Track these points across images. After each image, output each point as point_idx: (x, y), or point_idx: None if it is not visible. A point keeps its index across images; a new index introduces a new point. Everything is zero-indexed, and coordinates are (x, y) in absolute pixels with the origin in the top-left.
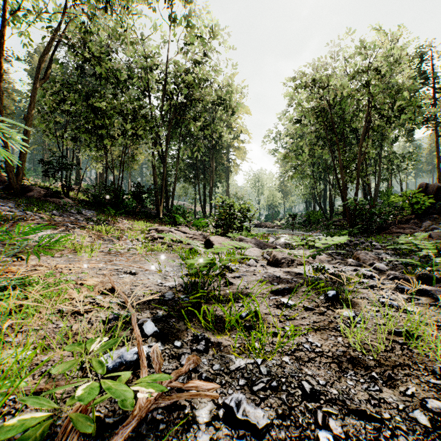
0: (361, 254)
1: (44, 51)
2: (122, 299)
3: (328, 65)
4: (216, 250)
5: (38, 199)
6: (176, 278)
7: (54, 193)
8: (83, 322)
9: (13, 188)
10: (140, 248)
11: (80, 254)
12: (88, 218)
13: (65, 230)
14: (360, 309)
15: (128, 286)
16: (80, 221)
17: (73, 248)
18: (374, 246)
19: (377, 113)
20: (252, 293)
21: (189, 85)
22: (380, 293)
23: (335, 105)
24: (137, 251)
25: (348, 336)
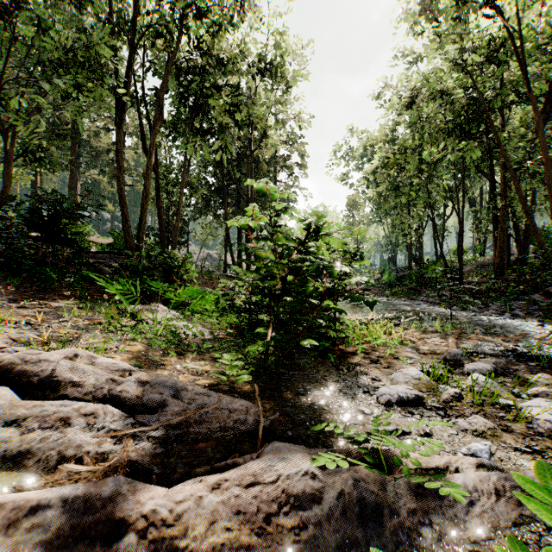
0: None
1: None
2: None
3: None
4: None
5: None
6: None
7: None
8: None
9: None
10: None
11: None
12: None
13: None
14: None
15: None
16: None
17: None
18: None
19: None
20: None
21: None
22: None
23: (498, 47)
24: None
25: None
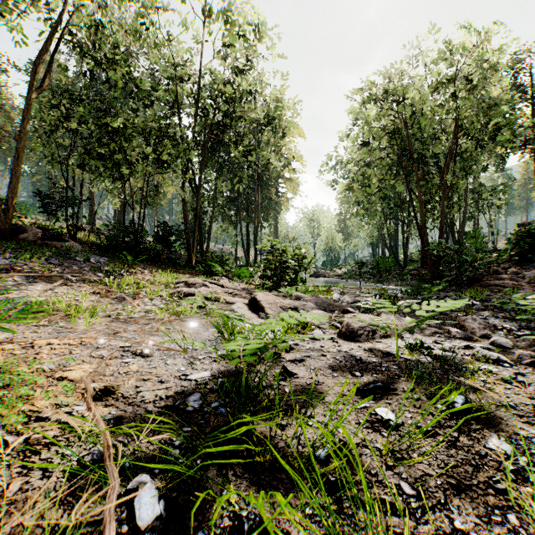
0: (467, 321)
1: (42, 52)
2: (119, 409)
3: (404, 73)
4: (270, 328)
5: (33, 243)
6: (208, 364)
7: (55, 235)
8: (33, 473)
9: (1, 228)
10: (161, 311)
11: (76, 321)
12: (97, 268)
13: (63, 285)
14: (513, 432)
15: (133, 382)
16: (85, 272)
17: (68, 311)
18: (473, 305)
19: (466, 134)
20: (326, 395)
21: (229, 99)
22: (525, 393)
23: (412, 124)
24: (156, 315)
25: (524, 509)
